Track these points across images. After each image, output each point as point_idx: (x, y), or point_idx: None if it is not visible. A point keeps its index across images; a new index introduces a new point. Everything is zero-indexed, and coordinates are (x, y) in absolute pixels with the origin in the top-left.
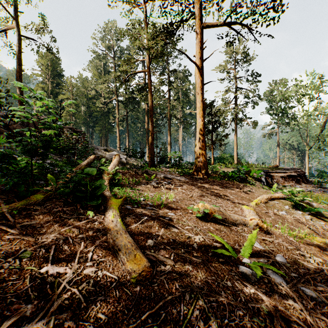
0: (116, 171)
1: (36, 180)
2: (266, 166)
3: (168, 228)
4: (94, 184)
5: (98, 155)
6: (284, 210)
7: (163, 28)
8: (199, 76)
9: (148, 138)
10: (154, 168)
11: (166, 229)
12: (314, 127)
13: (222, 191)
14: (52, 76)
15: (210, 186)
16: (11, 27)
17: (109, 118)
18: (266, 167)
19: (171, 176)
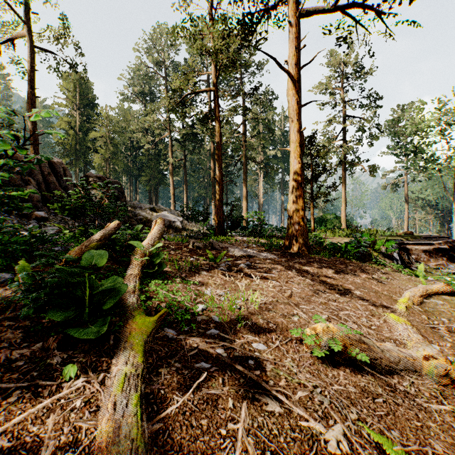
0: (162, 245)
1: None
2: (394, 233)
3: (256, 400)
4: (98, 285)
5: (140, 216)
6: None
7: (237, 23)
8: (293, 93)
9: (214, 191)
10: (223, 238)
11: (253, 404)
12: None
13: (339, 281)
14: (81, 106)
15: (317, 270)
16: (19, 34)
17: (160, 164)
18: (394, 234)
19: (251, 252)
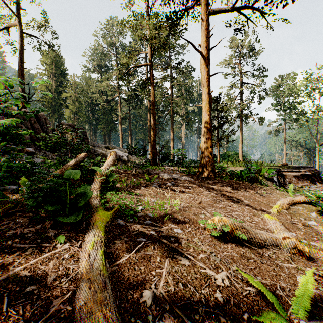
0: (114, 171)
1: (6, 184)
2: (275, 164)
3: (174, 258)
4: (75, 191)
5: (98, 152)
6: (312, 219)
7: (166, 18)
8: (205, 67)
9: (150, 135)
10: (156, 167)
11: (172, 260)
12: (322, 123)
13: (234, 195)
14: (55, 74)
15: (220, 187)
16: (12, 24)
17: (112, 116)
18: (275, 165)
19: (175, 176)
